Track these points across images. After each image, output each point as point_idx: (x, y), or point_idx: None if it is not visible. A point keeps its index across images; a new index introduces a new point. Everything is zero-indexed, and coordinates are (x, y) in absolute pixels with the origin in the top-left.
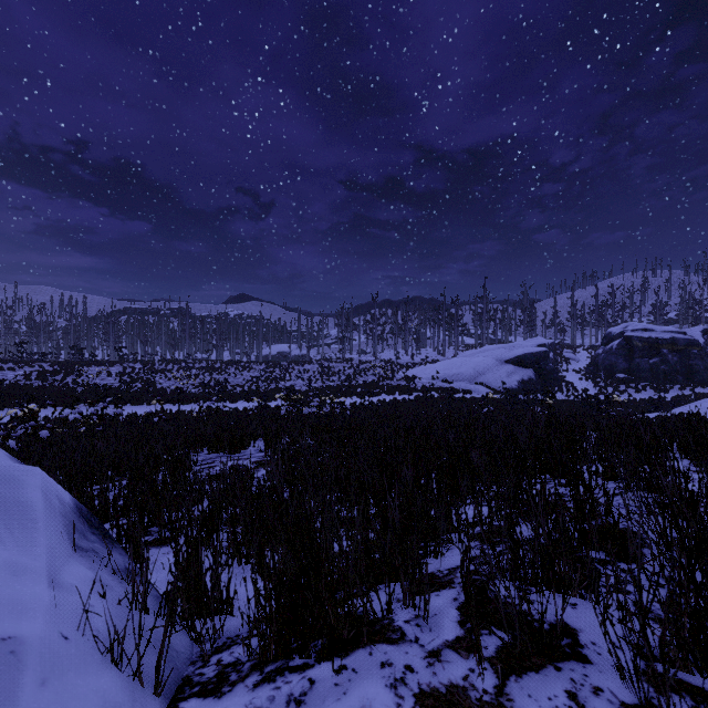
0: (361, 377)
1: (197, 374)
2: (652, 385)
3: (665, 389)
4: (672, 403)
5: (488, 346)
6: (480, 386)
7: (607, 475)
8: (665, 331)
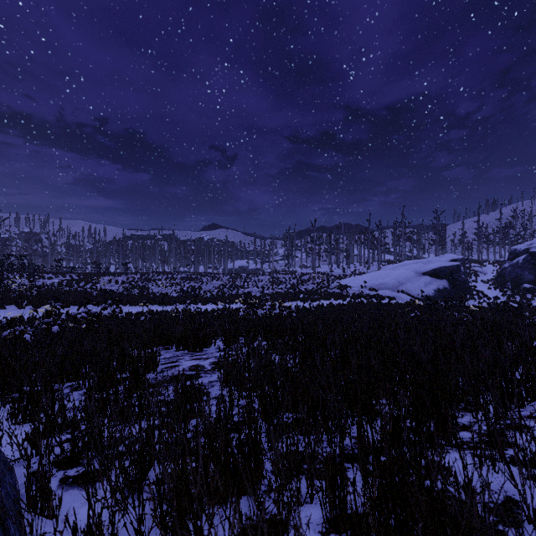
0: (303, 286)
1: (179, 282)
2: None
3: None
4: None
5: (407, 261)
6: (402, 294)
7: None
8: None
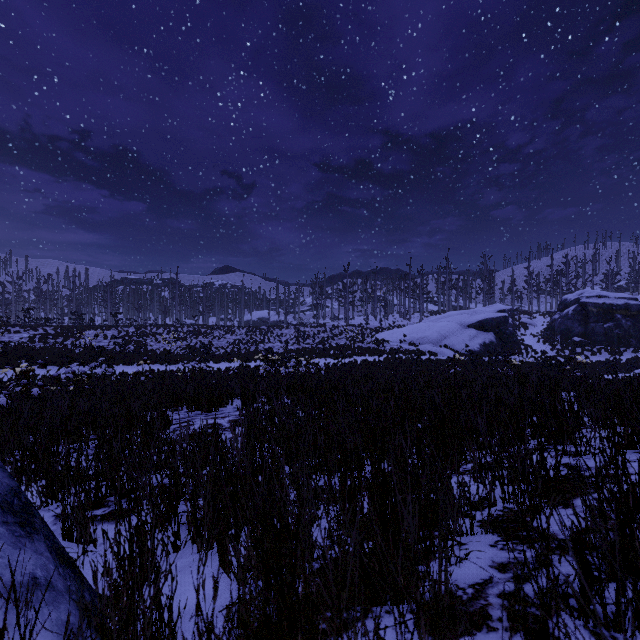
0: (334, 340)
1: (184, 337)
2: (606, 348)
3: (619, 352)
4: (628, 364)
5: (451, 312)
6: (445, 349)
7: (624, 443)
8: (619, 297)
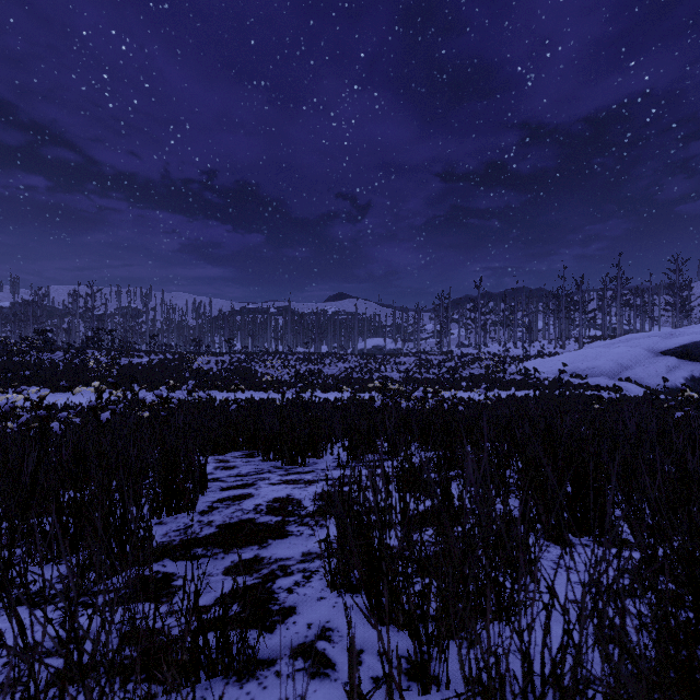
0: (464, 370)
1: (294, 364)
2: None
3: None
4: None
5: (630, 335)
6: (628, 383)
7: None
8: None
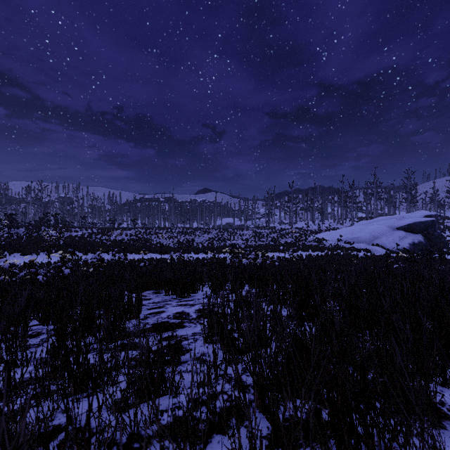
0: (282, 239)
1: (176, 235)
2: None
3: None
4: None
5: (380, 217)
6: (377, 247)
7: None
8: None
